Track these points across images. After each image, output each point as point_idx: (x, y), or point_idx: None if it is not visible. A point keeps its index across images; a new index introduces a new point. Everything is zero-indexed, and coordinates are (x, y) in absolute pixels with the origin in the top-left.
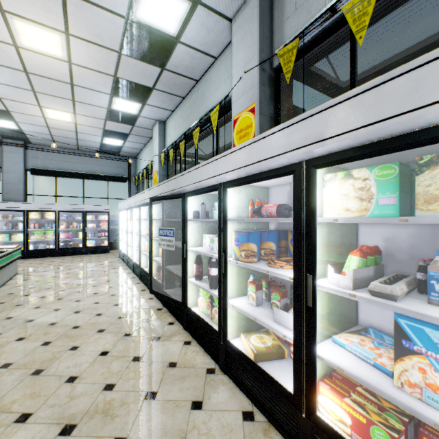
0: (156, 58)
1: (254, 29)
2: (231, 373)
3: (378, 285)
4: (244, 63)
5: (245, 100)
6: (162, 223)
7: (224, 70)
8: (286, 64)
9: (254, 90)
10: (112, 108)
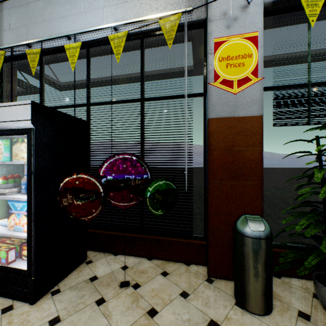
0: None
1: None
2: None
3: (1, 190)
4: None
5: None
6: None
7: None
8: None
9: None
10: None
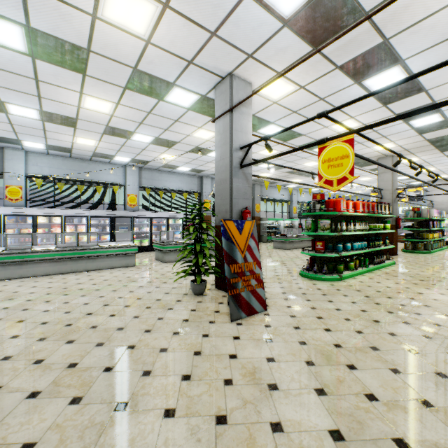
0: (98, 156)
1: (137, 176)
2: (153, 250)
3: (174, 229)
4: (133, 182)
5: (134, 192)
6: (110, 225)
7: (114, 171)
8: (148, 192)
9: (137, 191)
10: (22, 140)
